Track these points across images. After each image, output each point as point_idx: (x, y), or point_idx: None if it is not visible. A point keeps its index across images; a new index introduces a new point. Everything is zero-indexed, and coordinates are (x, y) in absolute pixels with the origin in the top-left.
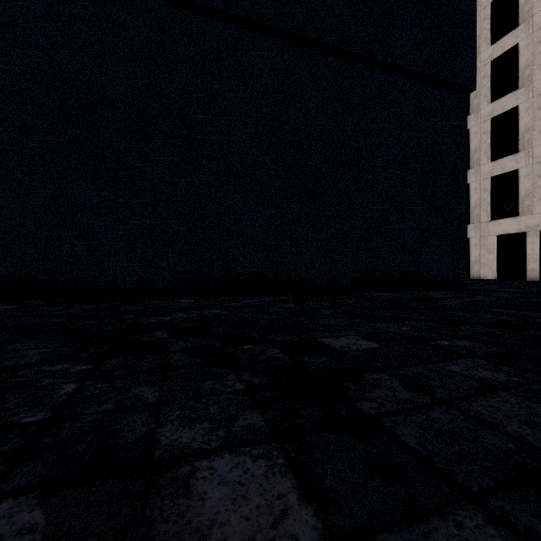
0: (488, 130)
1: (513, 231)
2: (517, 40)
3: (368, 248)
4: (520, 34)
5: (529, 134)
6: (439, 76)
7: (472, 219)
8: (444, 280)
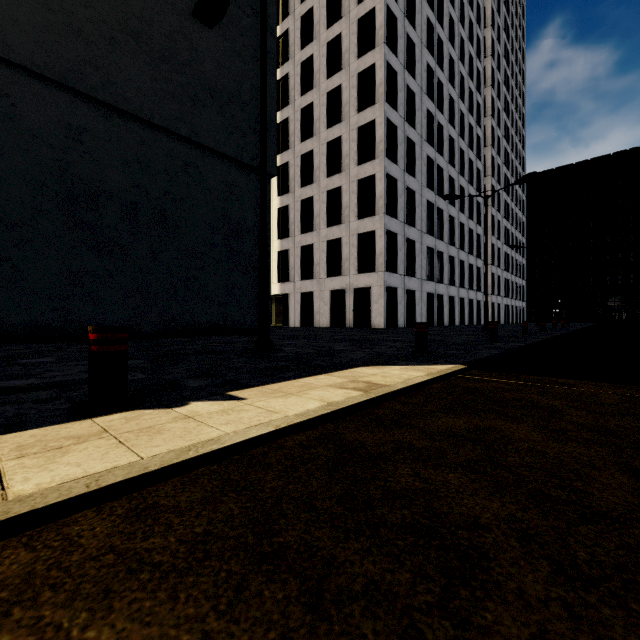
0: (325, 200)
1: (339, 287)
2: (341, 132)
3: (174, 299)
4: (343, 128)
5: (348, 211)
6: (244, 160)
7: (315, 275)
8: (250, 327)
